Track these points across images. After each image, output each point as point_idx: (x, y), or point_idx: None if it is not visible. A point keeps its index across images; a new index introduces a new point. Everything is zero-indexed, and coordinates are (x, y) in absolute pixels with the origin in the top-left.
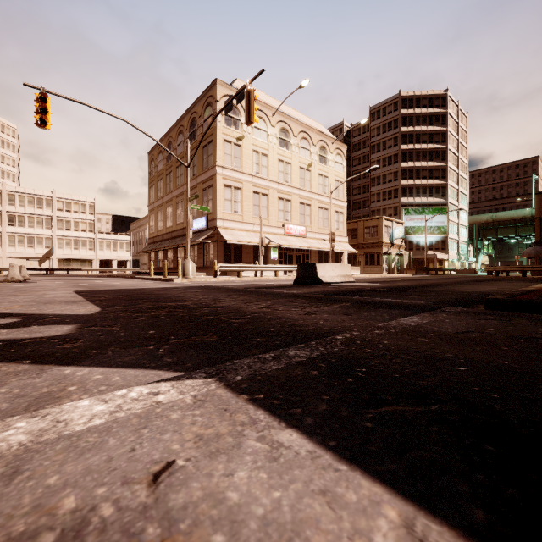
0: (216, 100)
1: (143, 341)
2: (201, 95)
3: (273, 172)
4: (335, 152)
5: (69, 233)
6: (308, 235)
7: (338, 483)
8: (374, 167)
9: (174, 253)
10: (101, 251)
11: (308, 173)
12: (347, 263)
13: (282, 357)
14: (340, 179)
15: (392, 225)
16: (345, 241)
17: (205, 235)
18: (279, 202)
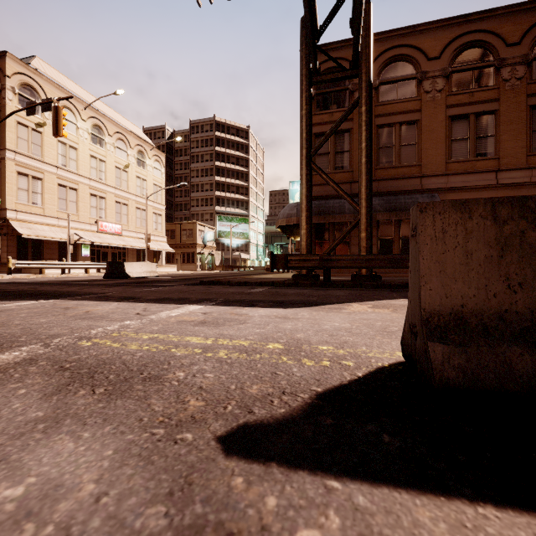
0: (6, 74)
1: (12, 298)
2: None
3: (85, 167)
4: (154, 159)
5: None
6: (125, 233)
7: (91, 302)
8: (183, 184)
9: None
10: None
11: (125, 173)
12: (167, 261)
13: (83, 297)
14: (159, 184)
15: (205, 230)
16: (163, 241)
17: None
18: (92, 199)
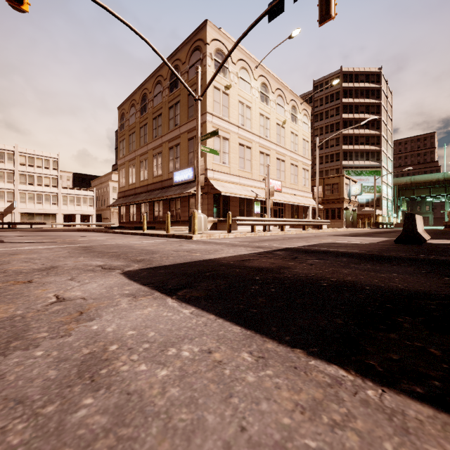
0: (206, 42)
1: None
2: (185, 40)
3: (256, 125)
4: (303, 113)
5: (32, 187)
6: (283, 189)
7: None
8: (373, 118)
9: (149, 207)
10: (64, 206)
11: (283, 130)
12: None
13: None
14: (306, 139)
15: (349, 183)
16: (310, 197)
17: (195, 187)
18: (260, 156)
